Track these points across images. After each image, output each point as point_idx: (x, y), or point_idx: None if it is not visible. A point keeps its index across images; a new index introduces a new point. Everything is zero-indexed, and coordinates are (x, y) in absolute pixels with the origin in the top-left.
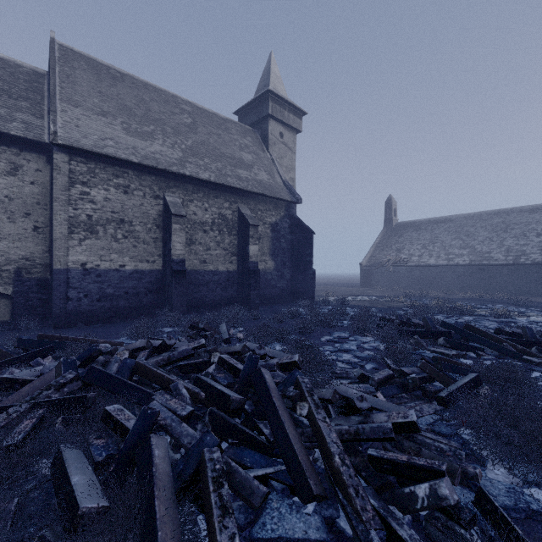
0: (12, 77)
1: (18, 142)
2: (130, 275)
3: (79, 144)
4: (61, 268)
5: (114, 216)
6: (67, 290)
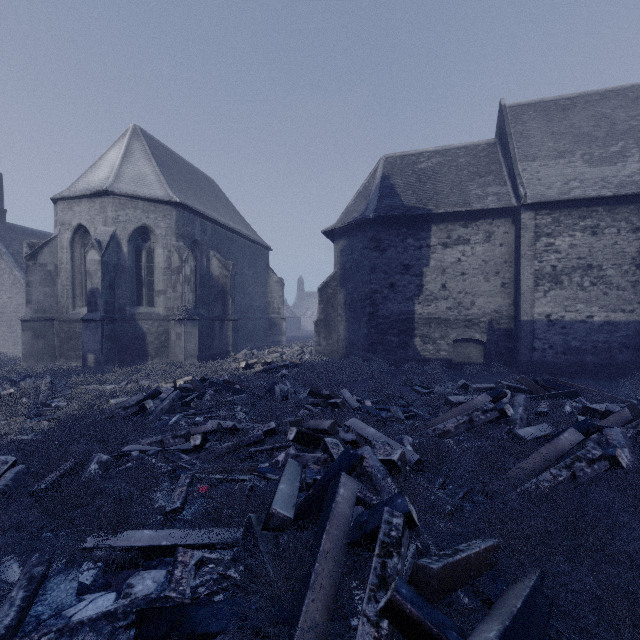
0: (475, 159)
1: (490, 213)
2: (599, 327)
3: (545, 197)
4: (527, 320)
5: (580, 262)
6: (532, 341)
